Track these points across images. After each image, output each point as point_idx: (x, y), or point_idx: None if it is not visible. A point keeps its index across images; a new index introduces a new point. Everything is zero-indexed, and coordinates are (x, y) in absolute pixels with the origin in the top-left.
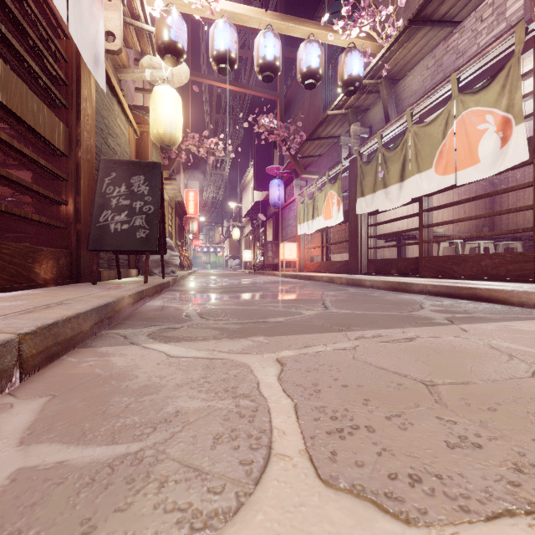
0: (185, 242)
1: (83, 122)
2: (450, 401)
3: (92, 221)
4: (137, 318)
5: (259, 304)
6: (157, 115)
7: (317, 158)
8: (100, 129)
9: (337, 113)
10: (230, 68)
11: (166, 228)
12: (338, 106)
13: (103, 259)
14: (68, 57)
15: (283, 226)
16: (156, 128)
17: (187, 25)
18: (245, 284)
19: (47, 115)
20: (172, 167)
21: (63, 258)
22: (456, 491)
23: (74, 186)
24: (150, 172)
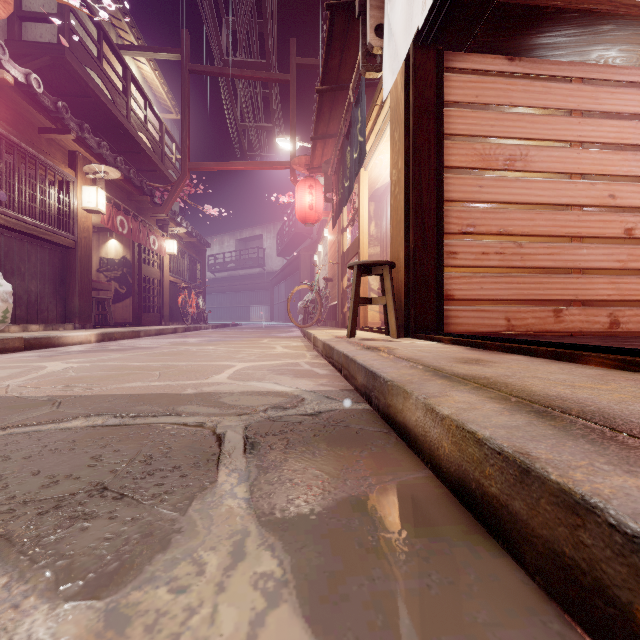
0: None
1: None
2: (169, 369)
3: None
4: (373, 443)
5: None
6: None
7: None
8: None
9: None
10: None
11: None
12: None
13: None
14: None
15: None
16: None
17: None
18: None
19: None
20: None
21: None
22: (213, 364)
23: None
24: None
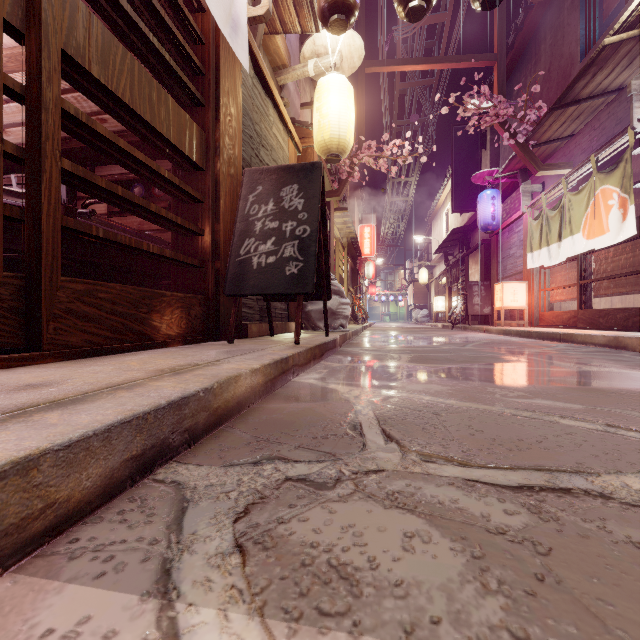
0: (359, 289)
1: (223, 123)
2: None
3: (231, 255)
4: (259, 419)
5: (508, 399)
6: (322, 116)
7: (565, 142)
8: (249, 136)
9: (625, 37)
10: (425, 4)
11: (337, 272)
12: (628, 22)
13: (252, 309)
14: (205, 36)
15: (499, 259)
16: (321, 133)
17: (361, 3)
18: (447, 346)
19: (172, 110)
20: (343, 192)
21: (197, 307)
22: None
23: (212, 210)
24: (307, 178)
